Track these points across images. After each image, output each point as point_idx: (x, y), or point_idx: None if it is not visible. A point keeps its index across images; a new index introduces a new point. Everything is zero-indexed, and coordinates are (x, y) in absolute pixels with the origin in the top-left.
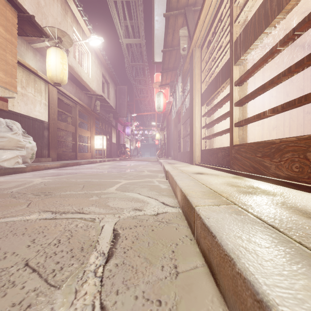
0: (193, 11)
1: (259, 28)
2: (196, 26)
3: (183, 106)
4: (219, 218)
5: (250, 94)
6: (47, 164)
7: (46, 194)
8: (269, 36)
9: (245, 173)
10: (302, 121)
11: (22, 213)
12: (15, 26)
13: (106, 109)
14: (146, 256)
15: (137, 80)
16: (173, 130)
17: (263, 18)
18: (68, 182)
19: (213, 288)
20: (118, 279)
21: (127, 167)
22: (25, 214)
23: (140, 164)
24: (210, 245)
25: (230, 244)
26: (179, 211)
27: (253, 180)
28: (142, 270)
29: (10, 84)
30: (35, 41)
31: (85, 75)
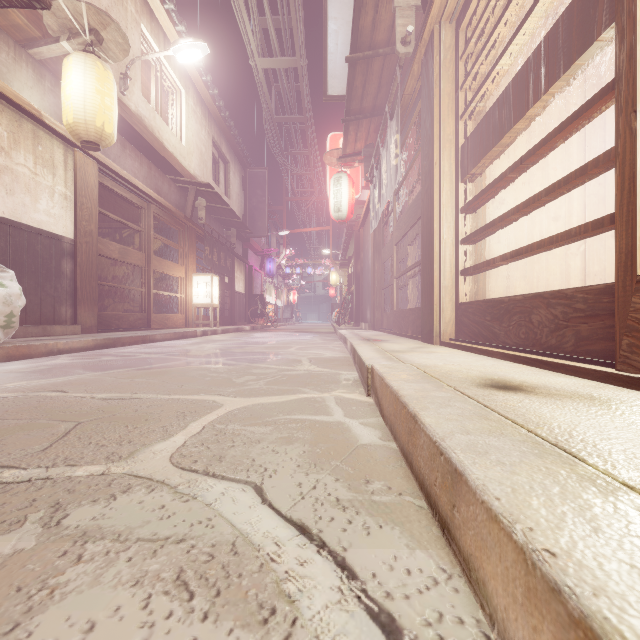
0: None
1: None
2: None
3: (399, 198)
4: None
5: None
6: (56, 341)
7: None
8: None
9: None
10: None
11: None
12: None
13: (222, 217)
14: None
15: (291, 158)
16: (371, 261)
17: None
18: (43, 408)
19: None
20: None
21: (261, 348)
22: None
23: (295, 339)
24: None
25: None
26: None
27: None
28: None
29: None
30: (37, 40)
31: (171, 137)
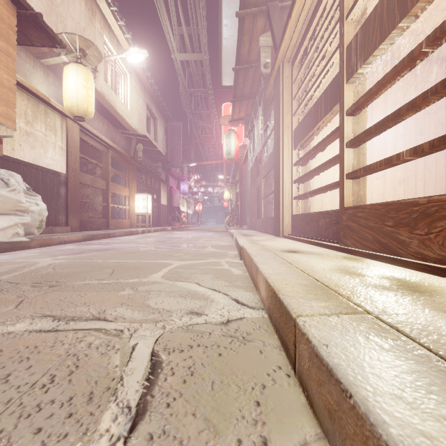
0: (279, 9)
1: (389, 22)
2: (284, 29)
3: (265, 150)
4: (347, 347)
5: (373, 127)
6: (63, 236)
7: (53, 284)
8: (394, 44)
9: (366, 251)
10: (443, 172)
11: (3, 319)
12: (14, 29)
13: (152, 155)
14: (207, 415)
15: (198, 115)
16: (249, 186)
17: (397, 4)
18: (91, 265)
19: None
20: None
21: (182, 240)
22: (8, 321)
23: (202, 235)
24: (334, 403)
25: (391, 424)
26: (263, 315)
27: (381, 262)
28: None
29: (5, 116)
30: (46, 54)
31: (121, 106)
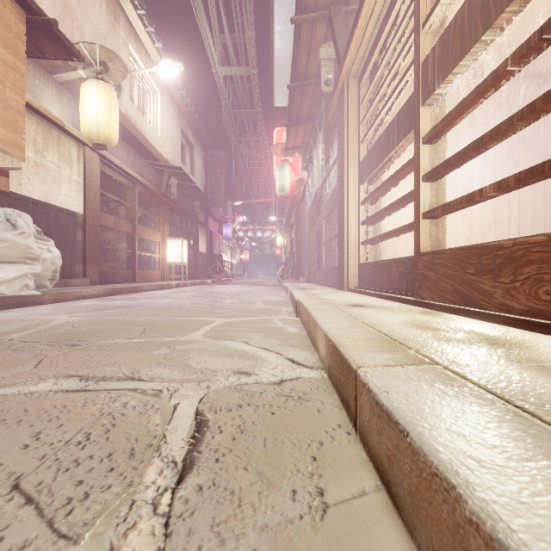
0: (344, 14)
1: (470, 34)
2: (350, 39)
3: (327, 185)
4: (409, 393)
5: (452, 158)
6: (81, 290)
7: (74, 343)
8: (482, 57)
9: (444, 304)
10: (542, 211)
11: (23, 379)
12: (22, 39)
13: (188, 192)
14: (259, 469)
15: (244, 142)
16: (307, 229)
17: (479, 13)
18: (117, 323)
19: (403, 543)
20: (202, 521)
21: (225, 295)
22: (28, 381)
23: (249, 289)
24: (393, 448)
25: (443, 452)
26: (322, 375)
27: (461, 317)
28: (251, 501)
29: (12, 144)
30: (59, 68)
31: (150, 131)
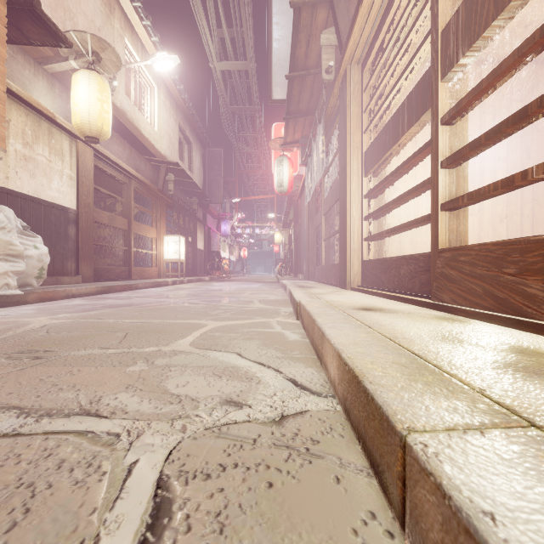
0: None
1: None
2: (353, 19)
3: (327, 180)
4: (538, 521)
5: (483, 136)
6: (71, 288)
7: (38, 355)
8: (495, 40)
9: (473, 309)
10: None
11: None
12: (3, 20)
13: (186, 188)
14: None
15: (242, 139)
16: (306, 226)
17: None
18: (98, 327)
19: None
20: None
21: (222, 293)
22: None
23: (247, 287)
24: None
25: None
26: (334, 407)
27: (498, 326)
28: None
29: None
30: (50, 59)
31: (147, 126)
